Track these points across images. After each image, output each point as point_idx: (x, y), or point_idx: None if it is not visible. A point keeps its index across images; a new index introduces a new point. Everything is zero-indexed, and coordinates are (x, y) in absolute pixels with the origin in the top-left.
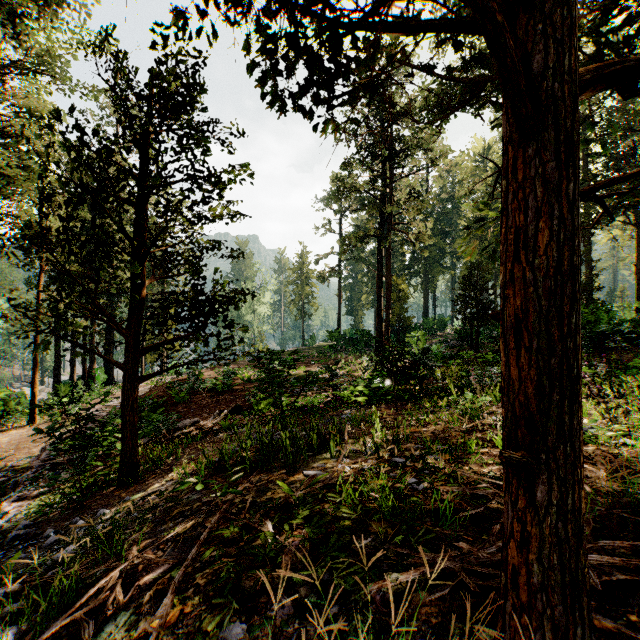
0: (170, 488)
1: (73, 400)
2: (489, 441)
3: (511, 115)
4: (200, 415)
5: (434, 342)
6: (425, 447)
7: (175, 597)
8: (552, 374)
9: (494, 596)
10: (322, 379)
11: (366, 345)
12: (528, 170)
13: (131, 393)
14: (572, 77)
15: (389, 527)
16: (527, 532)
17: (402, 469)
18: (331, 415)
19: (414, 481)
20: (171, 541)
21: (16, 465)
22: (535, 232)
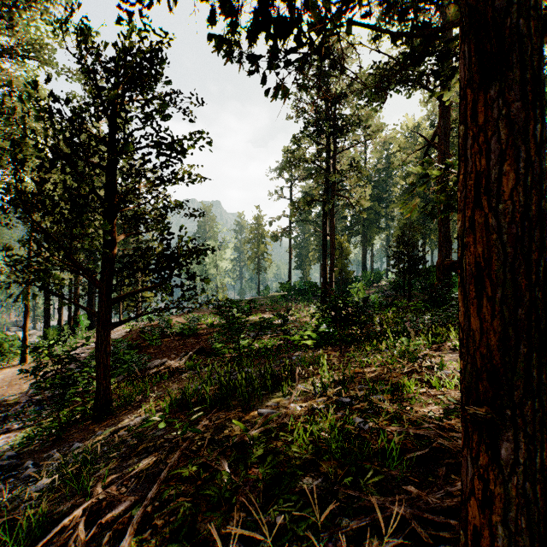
0: (138, 424)
1: (53, 344)
2: (426, 382)
3: (474, 52)
4: (169, 356)
5: (371, 292)
6: (368, 387)
7: (132, 539)
8: (518, 325)
9: (447, 545)
10: (275, 325)
11: (313, 295)
12: (491, 111)
13: (105, 338)
14: (538, 12)
15: (338, 467)
16: (490, 491)
17: (348, 409)
18: (283, 356)
19: (360, 421)
20: (134, 477)
21: (8, 399)
22: (499, 176)
